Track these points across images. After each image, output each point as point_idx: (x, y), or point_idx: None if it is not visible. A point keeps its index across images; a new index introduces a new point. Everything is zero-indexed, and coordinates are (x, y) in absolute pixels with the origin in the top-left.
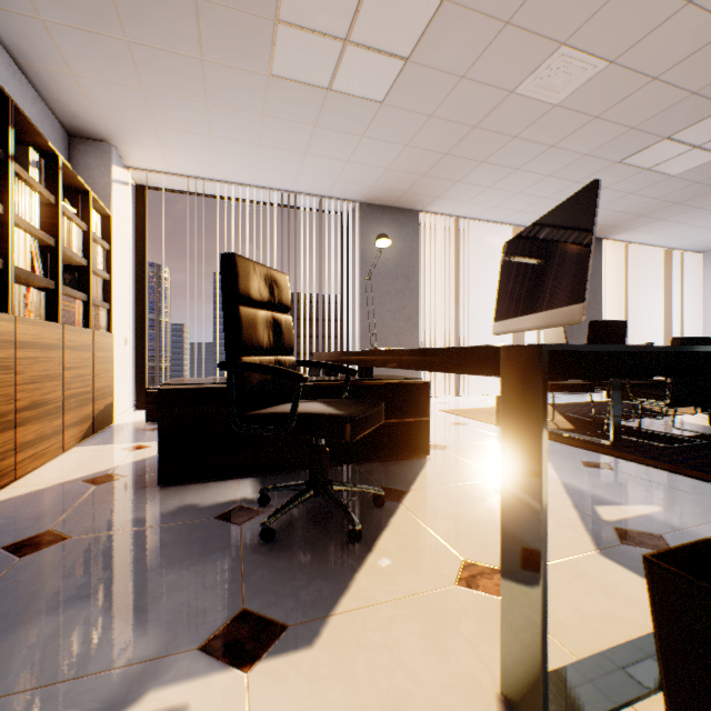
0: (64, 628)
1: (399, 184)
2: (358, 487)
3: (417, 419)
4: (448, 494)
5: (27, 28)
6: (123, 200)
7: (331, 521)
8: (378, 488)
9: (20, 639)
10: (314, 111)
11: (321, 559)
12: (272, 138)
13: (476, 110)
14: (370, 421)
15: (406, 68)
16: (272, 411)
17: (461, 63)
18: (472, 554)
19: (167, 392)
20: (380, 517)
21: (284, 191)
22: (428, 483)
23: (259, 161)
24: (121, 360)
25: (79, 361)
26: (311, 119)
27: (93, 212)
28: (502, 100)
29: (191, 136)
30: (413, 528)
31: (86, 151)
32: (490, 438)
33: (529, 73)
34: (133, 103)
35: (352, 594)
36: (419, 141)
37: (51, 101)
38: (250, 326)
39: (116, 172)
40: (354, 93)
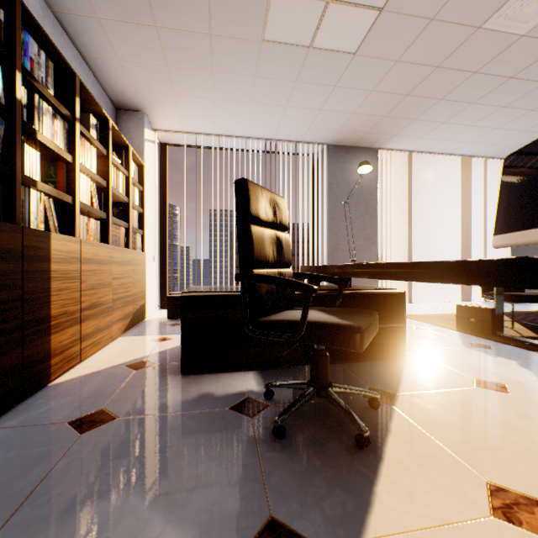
0: (113, 516)
1: (362, 126)
2: (355, 389)
3: (393, 325)
4: (438, 400)
5: (88, 26)
6: (152, 154)
7: (333, 421)
8: (373, 391)
9: (77, 524)
10: (296, 68)
11: (334, 464)
12: (261, 95)
13: (440, 50)
14: (371, 330)
15: (379, 18)
16: (281, 319)
17: (432, 6)
18: (495, 476)
19: (187, 298)
20: (378, 420)
21: (268, 140)
22: (413, 387)
23: (249, 116)
24: (150, 272)
25: (123, 273)
26: (293, 76)
27: (132, 163)
28: (468, 37)
29: (200, 100)
30: (417, 436)
31: (127, 119)
32: (456, 343)
33: (499, 6)
34: (160, 78)
35: (378, 514)
36: (384, 86)
37: (104, 83)
38: (259, 242)
39: (147, 133)
40: (331, 48)
